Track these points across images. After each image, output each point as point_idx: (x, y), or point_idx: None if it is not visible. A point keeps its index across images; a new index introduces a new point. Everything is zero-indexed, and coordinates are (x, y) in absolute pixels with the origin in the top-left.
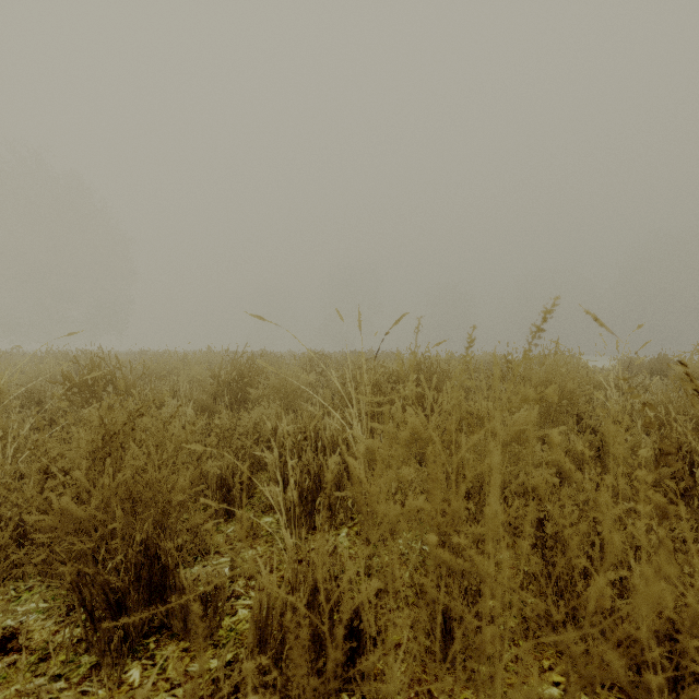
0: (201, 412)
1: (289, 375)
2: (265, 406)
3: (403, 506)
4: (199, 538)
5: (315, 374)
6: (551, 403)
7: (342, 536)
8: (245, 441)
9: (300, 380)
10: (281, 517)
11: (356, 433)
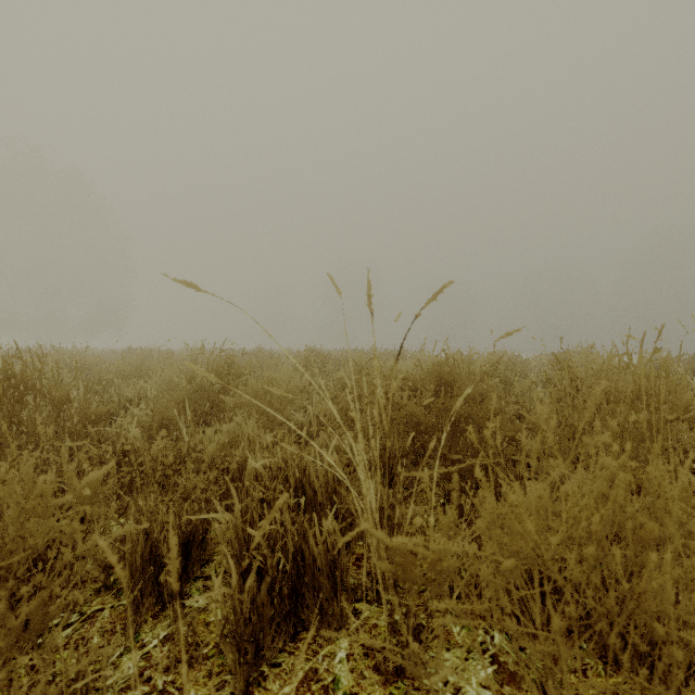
0: (161, 426)
1: (276, 378)
2: (240, 422)
3: (445, 614)
4: (79, 688)
5: (311, 374)
6: (651, 425)
7: (339, 660)
8: (195, 483)
9: (290, 385)
10: (228, 647)
11: (364, 490)
